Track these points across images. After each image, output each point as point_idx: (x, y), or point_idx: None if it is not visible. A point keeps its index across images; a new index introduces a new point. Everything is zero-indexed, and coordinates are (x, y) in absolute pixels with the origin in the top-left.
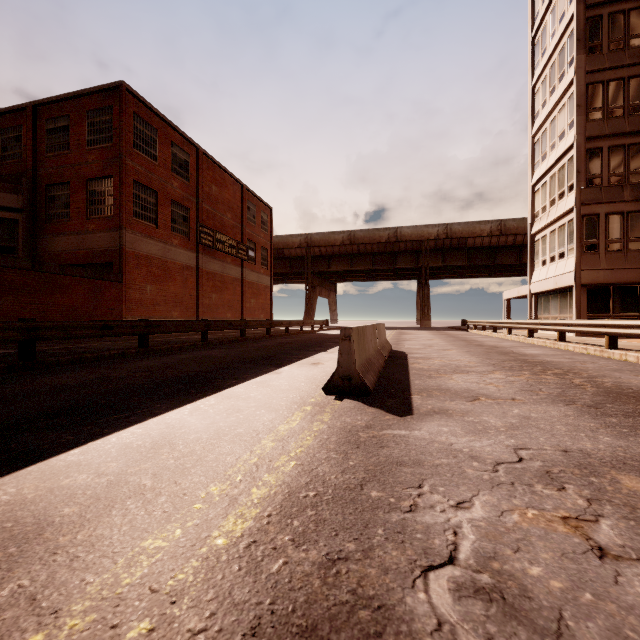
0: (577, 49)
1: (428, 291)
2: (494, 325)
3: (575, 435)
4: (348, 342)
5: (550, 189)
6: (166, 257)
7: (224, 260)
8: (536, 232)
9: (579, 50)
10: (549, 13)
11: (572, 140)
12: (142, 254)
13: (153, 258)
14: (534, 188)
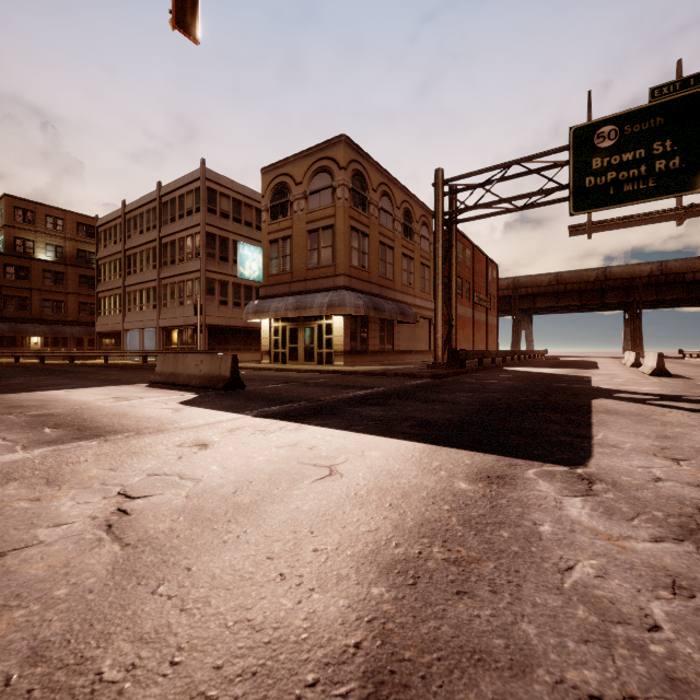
0: None
1: (640, 324)
2: None
3: (695, 370)
4: (638, 355)
5: None
6: (464, 314)
7: (480, 311)
8: None
9: None
10: None
11: None
12: (459, 314)
13: (461, 316)
14: None
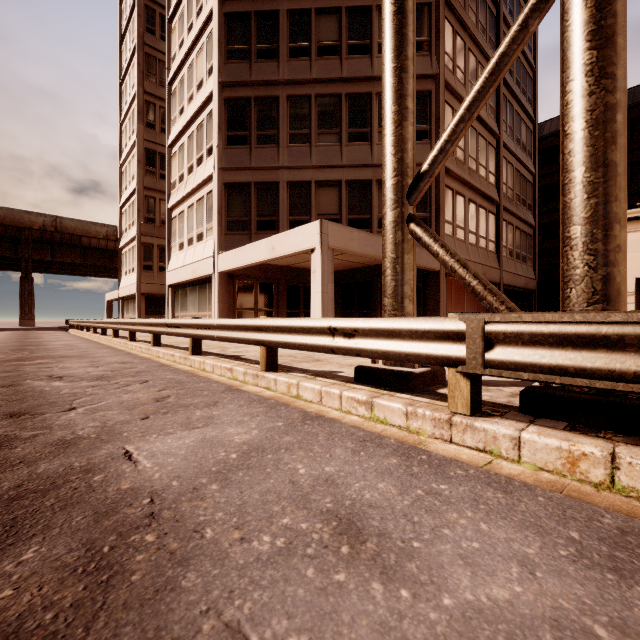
0: (138, 119)
1: (31, 287)
2: (80, 324)
3: None
4: None
5: (129, 215)
6: None
7: None
8: (122, 247)
9: (140, 120)
10: (128, 75)
11: (136, 185)
12: None
13: None
14: (122, 210)
